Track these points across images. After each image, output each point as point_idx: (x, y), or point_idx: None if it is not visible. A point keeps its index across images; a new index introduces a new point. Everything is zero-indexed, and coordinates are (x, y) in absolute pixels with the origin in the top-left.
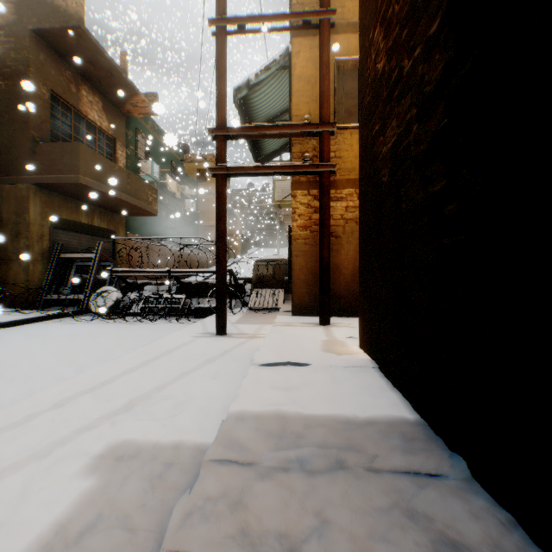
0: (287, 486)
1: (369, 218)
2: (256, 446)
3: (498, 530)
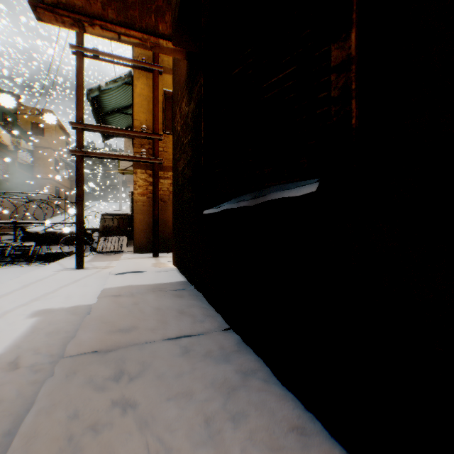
0: (133, 296)
1: (176, 198)
2: (120, 292)
3: (193, 292)
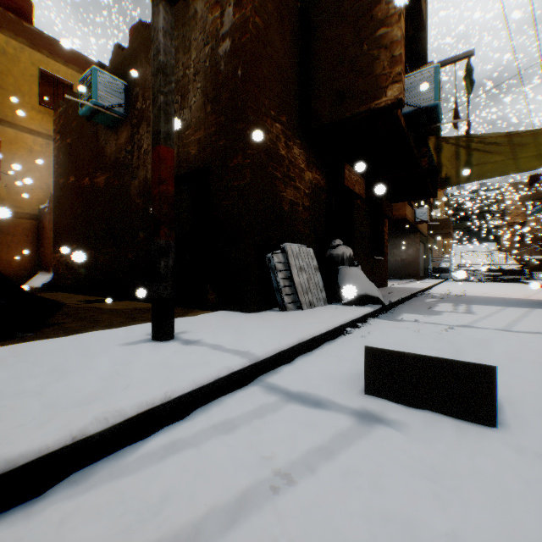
0: None
1: None
2: None
3: None
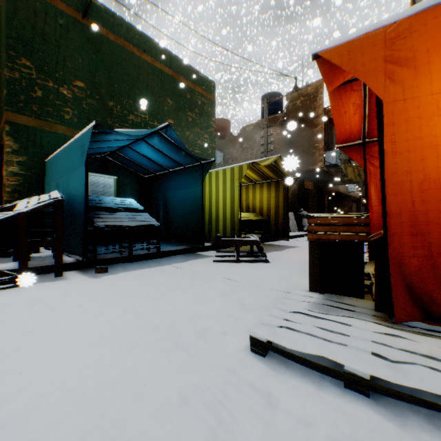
0: None
1: None
2: None
3: None
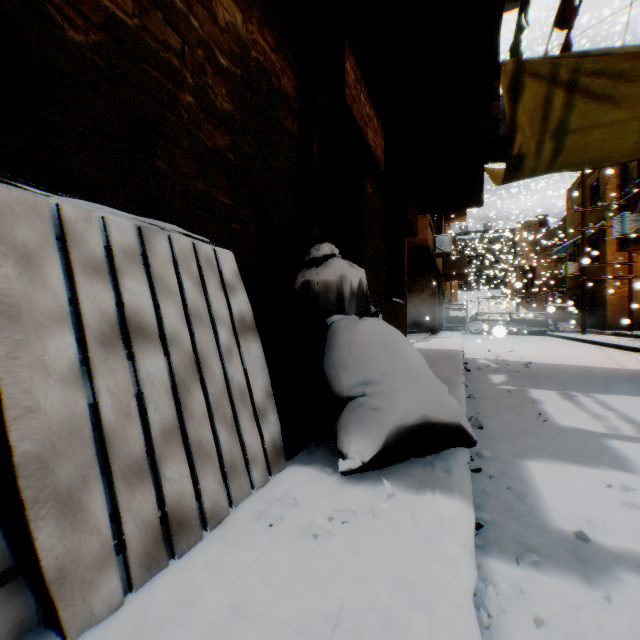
0: None
1: None
2: None
3: None
